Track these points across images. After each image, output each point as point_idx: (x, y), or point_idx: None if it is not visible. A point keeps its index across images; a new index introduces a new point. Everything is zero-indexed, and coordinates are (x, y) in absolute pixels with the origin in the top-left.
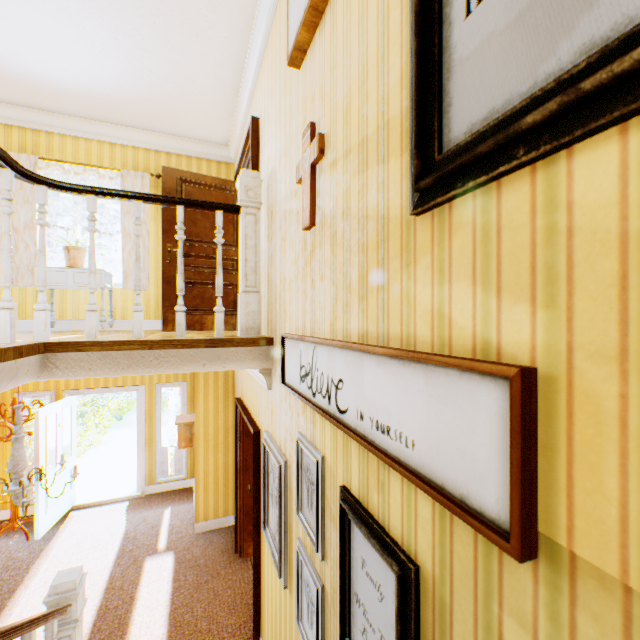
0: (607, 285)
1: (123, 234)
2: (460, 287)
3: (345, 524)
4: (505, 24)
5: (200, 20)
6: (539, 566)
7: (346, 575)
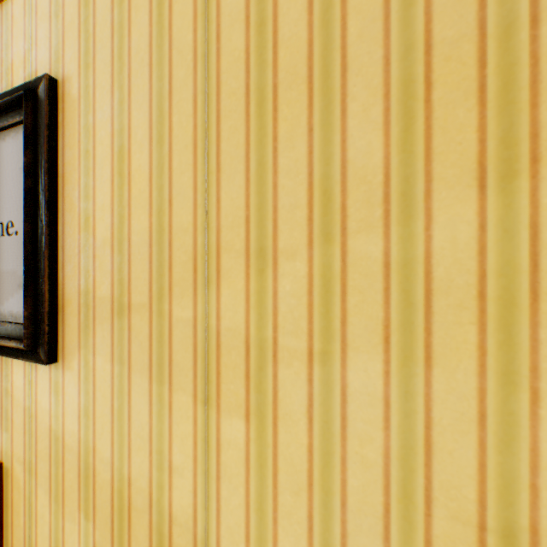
0: (22, 427)
1: None
2: None
3: None
4: None
5: None
6: None
7: None
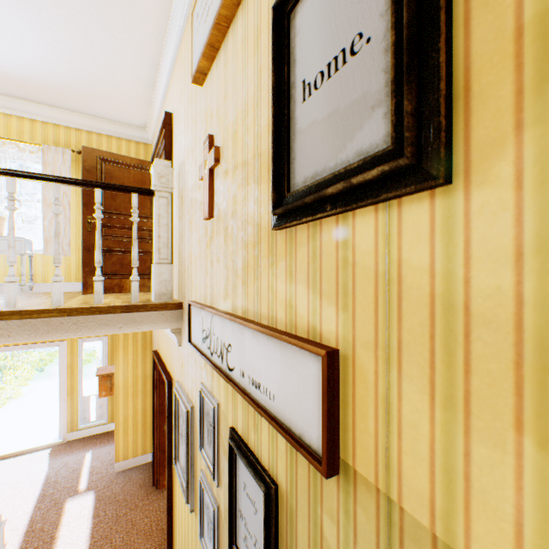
0: (370, 302)
1: (44, 204)
2: (301, 287)
3: (233, 457)
4: (322, 117)
5: (118, 25)
6: (340, 479)
7: (233, 497)
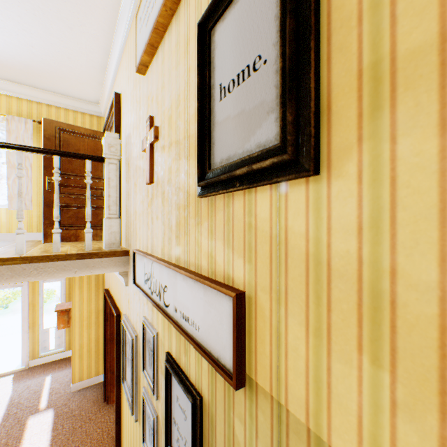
0: (266, 257)
1: (8, 166)
2: (219, 243)
3: (168, 376)
4: (234, 115)
5: (73, 19)
6: (246, 390)
7: (169, 407)
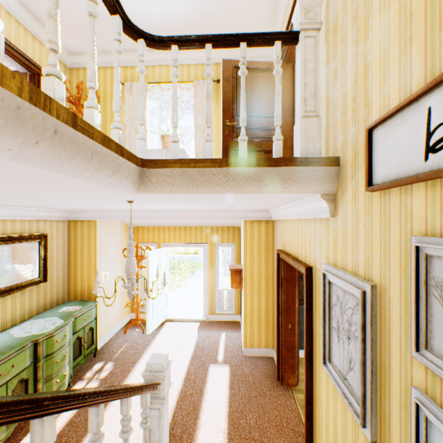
0: None
1: (195, 127)
2: None
3: None
4: None
5: None
6: None
7: None
